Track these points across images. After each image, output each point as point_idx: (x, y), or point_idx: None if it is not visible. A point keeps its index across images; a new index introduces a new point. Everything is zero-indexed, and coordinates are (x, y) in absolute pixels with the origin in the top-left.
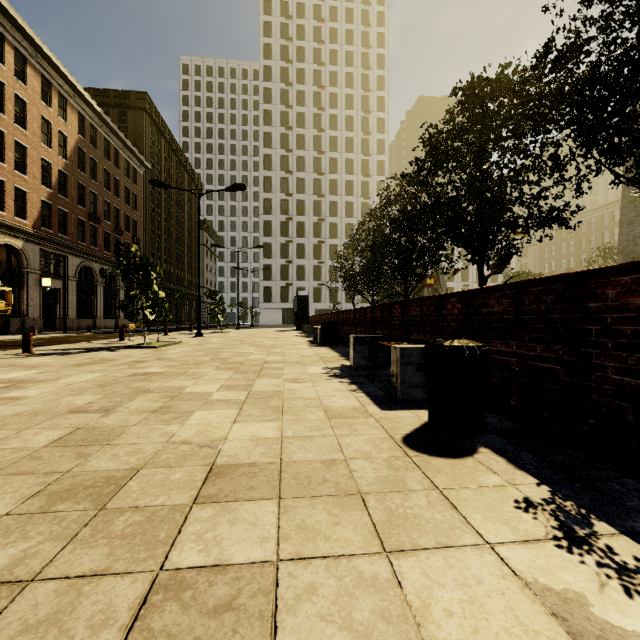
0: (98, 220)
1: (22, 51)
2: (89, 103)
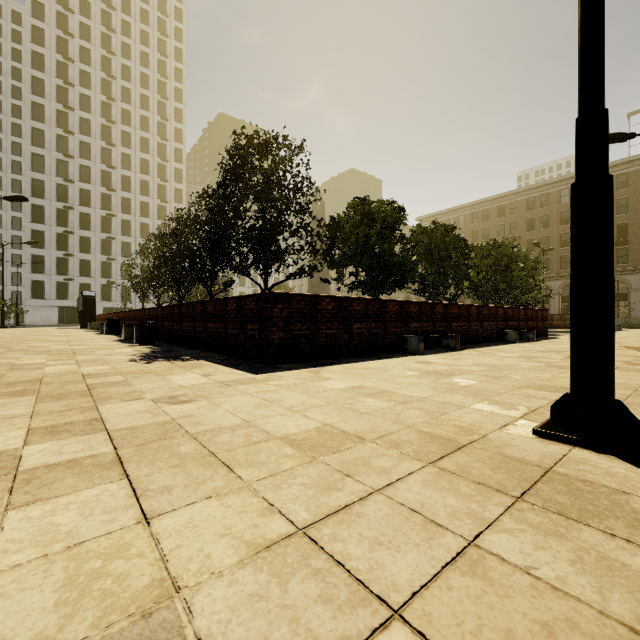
0: None
1: None
2: None
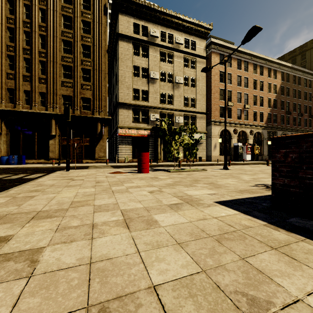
0: (289, 113)
1: (261, 65)
2: (285, 65)
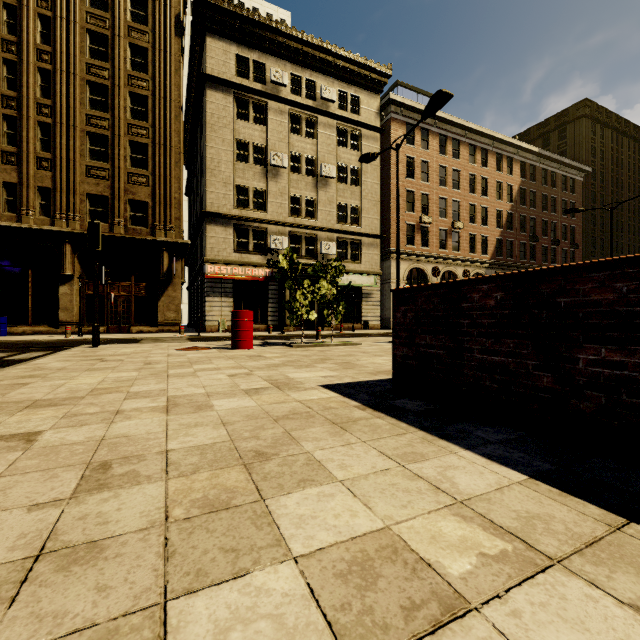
0: (536, 239)
1: (484, 147)
2: (528, 150)
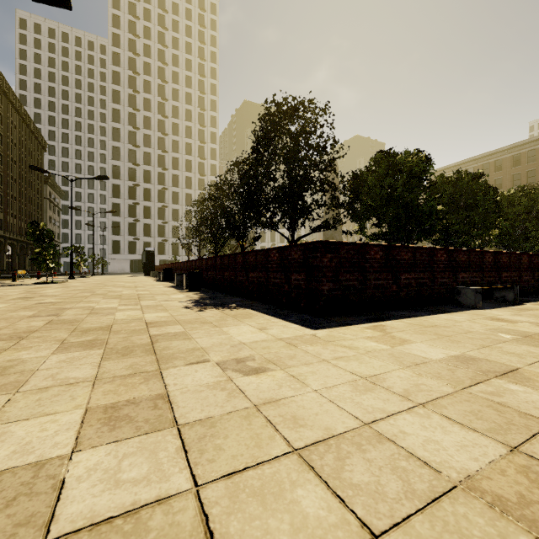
0: None
1: None
2: None
